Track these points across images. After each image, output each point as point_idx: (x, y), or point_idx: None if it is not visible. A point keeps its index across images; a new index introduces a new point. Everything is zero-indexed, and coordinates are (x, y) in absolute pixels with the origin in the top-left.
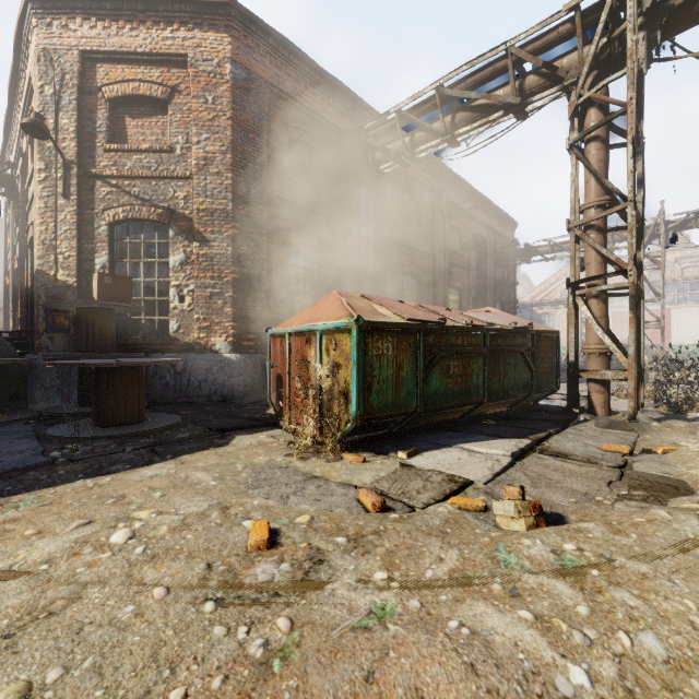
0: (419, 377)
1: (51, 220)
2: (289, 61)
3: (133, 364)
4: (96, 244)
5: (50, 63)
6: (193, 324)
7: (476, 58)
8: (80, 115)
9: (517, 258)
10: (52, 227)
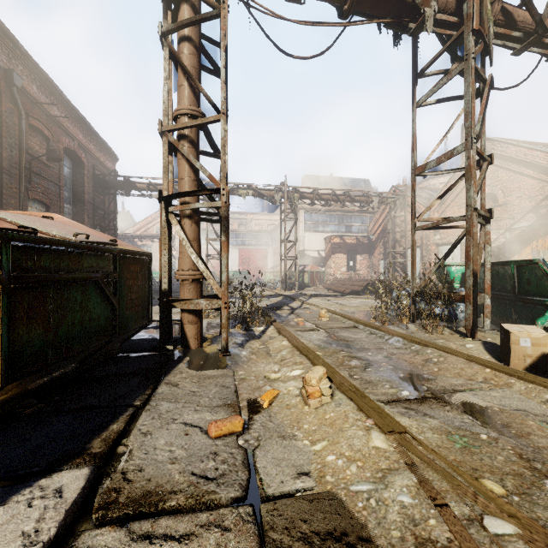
0: None
1: None
2: None
3: None
4: None
5: None
6: None
7: None
8: None
9: (117, 188)
10: None
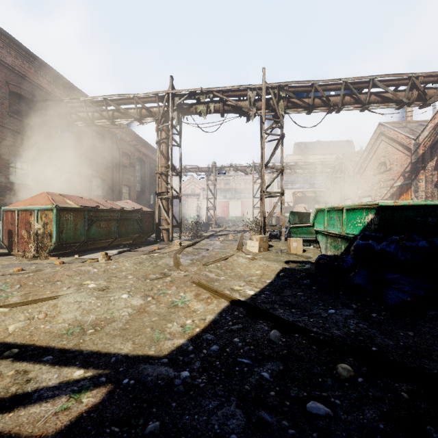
0: (86, 228)
1: None
2: (10, 45)
3: None
4: None
5: None
6: None
7: (121, 94)
8: None
9: None
10: None
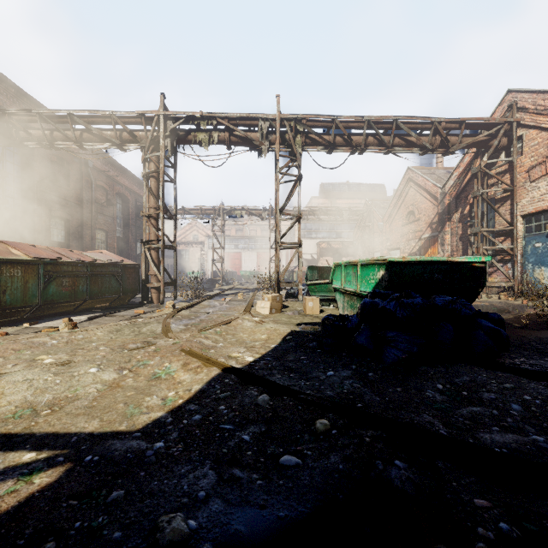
0: (41, 287)
1: None
2: None
3: None
4: None
5: None
6: None
7: (94, 110)
8: None
9: None
10: None
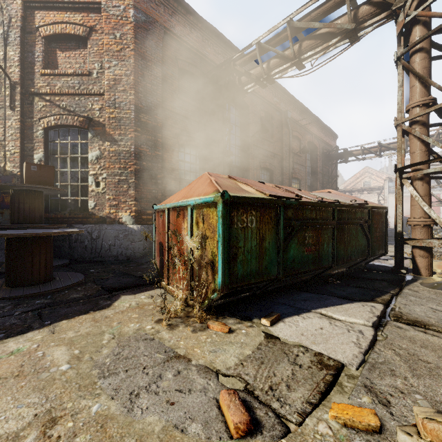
0: (280, 247)
1: (1, 126)
2: (178, 11)
3: (33, 234)
4: (35, 143)
5: (1, 10)
6: (106, 203)
7: None
8: (22, 48)
9: (338, 158)
10: (2, 131)
